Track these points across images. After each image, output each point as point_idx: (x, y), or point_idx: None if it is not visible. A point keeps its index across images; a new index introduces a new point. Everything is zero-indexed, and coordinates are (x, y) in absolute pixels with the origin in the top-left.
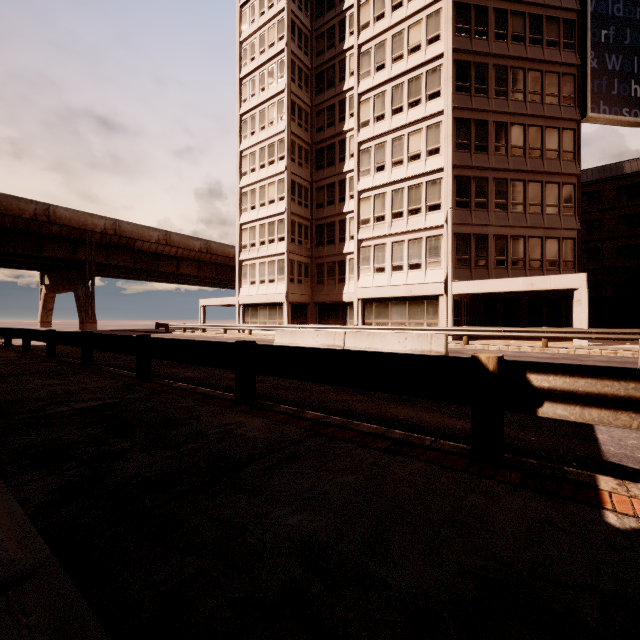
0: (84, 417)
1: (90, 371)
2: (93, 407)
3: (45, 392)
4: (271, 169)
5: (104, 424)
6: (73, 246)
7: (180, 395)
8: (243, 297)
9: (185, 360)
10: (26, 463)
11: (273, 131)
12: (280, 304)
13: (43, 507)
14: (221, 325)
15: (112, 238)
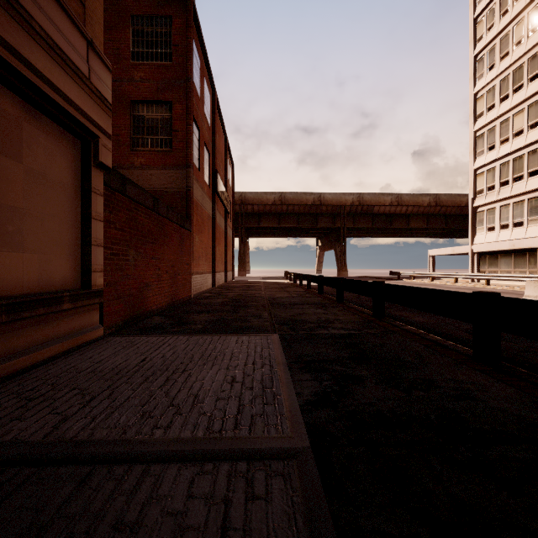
0: (336, 341)
1: (341, 306)
2: (342, 334)
3: (315, 318)
4: (517, 96)
5: (348, 350)
6: (333, 218)
7: (410, 338)
8: (477, 245)
9: (414, 306)
10: (302, 366)
11: (520, 52)
12: (531, 250)
13: (308, 404)
14: (451, 274)
15: (357, 208)
